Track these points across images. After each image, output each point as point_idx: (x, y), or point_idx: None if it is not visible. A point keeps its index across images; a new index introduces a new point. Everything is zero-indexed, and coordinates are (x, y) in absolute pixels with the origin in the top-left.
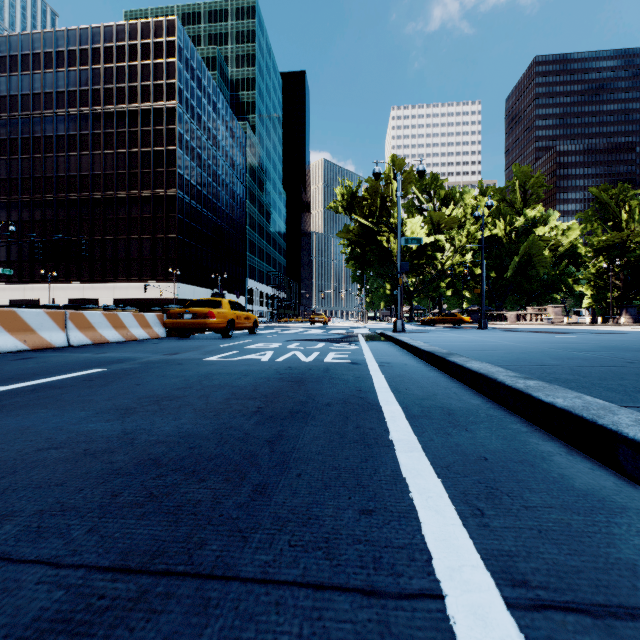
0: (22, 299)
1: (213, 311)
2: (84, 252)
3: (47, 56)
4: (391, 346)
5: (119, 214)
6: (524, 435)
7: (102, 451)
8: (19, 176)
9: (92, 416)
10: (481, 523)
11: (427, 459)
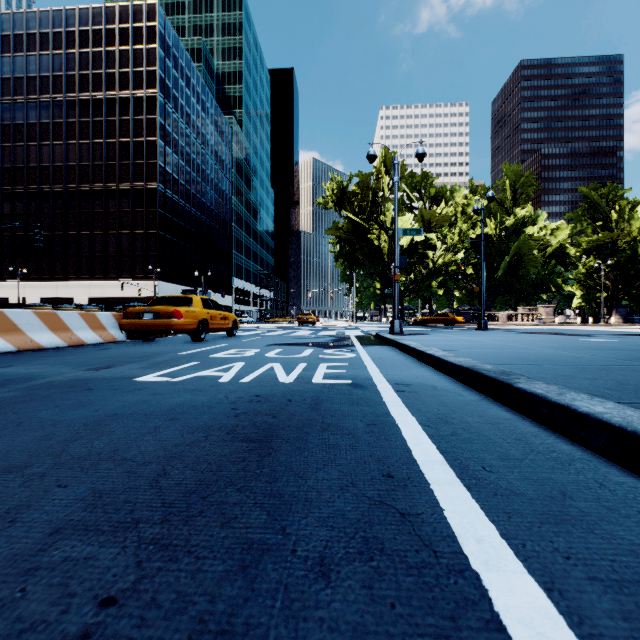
0: None
1: (180, 310)
2: (37, 242)
3: (17, 38)
4: (396, 353)
5: (95, 208)
6: None
7: None
8: None
9: None
10: None
11: None
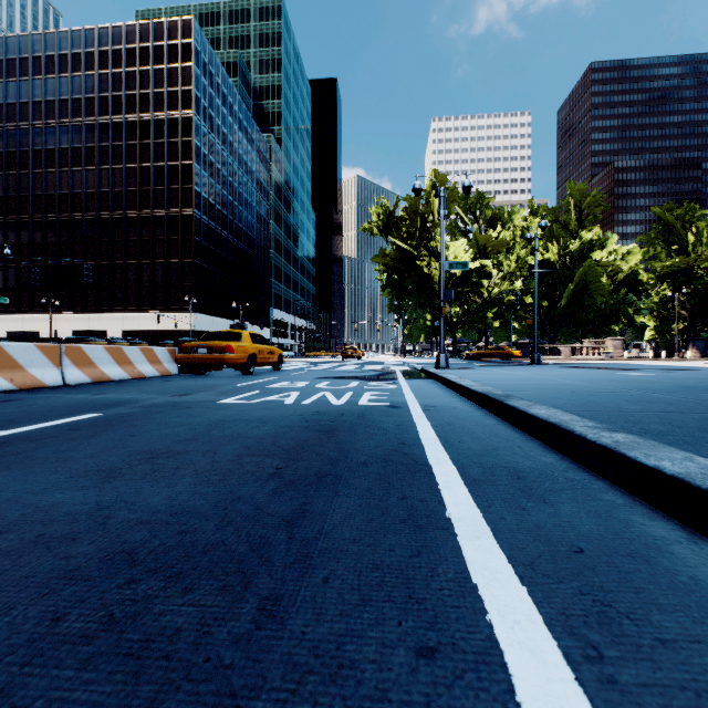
0: (21, 331)
1: (231, 345)
2: (87, 278)
3: (48, 60)
4: (435, 385)
5: (129, 236)
6: (622, 510)
7: (60, 538)
8: (17, 194)
9: (63, 481)
10: (603, 676)
11: (502, 551)
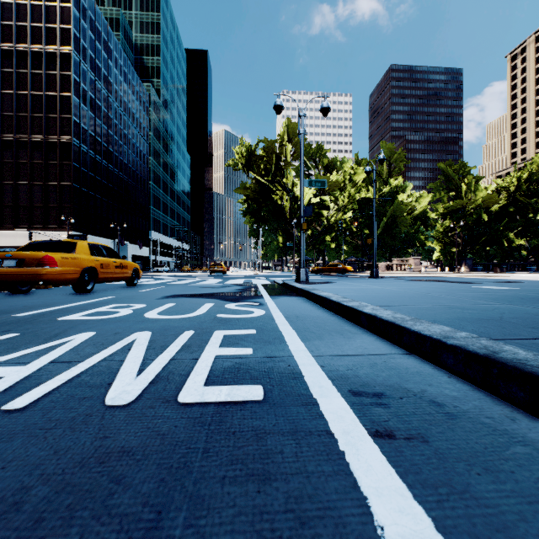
0: None
1: (53, 256)
2: None
3: None
4: (312, 307)
5: (5, 158)
6: None
7: None
8: None
9: None
10: None
11: None
